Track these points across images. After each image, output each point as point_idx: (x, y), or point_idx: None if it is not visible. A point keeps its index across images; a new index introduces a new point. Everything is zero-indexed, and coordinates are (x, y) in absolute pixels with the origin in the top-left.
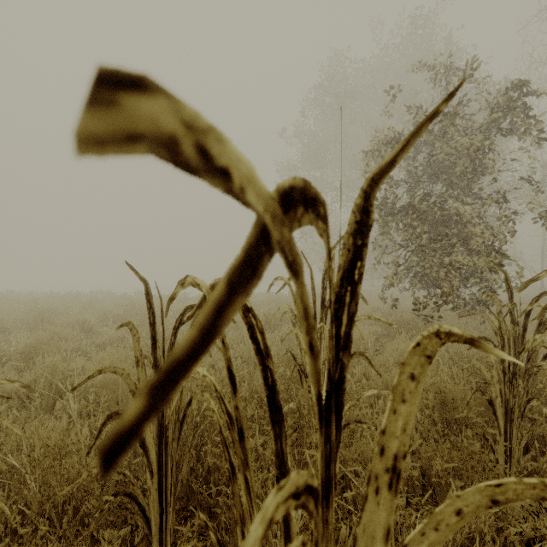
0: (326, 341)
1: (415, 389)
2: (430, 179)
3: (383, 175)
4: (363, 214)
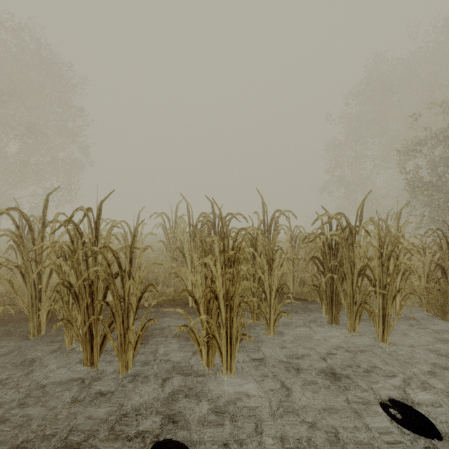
0: (393, 228)
1: (405, 227)
2: (445, 167)
3: (402, 208)
4: (400, 212)
